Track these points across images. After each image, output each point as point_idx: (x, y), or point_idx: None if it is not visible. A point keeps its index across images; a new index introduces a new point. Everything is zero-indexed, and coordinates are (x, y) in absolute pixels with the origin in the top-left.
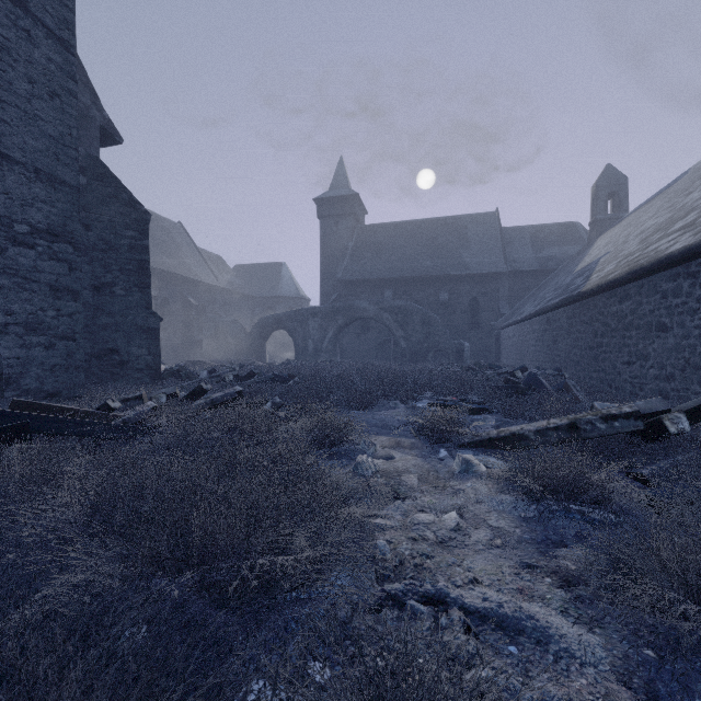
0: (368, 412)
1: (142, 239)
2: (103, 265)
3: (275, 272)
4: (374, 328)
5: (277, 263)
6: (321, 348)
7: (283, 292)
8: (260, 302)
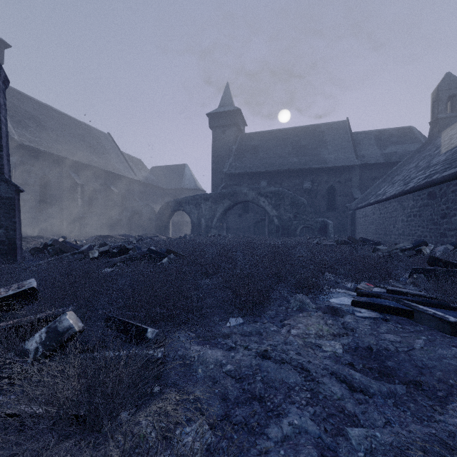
0: (260, 318)
1: None
2: None
3: (180, 171)
4: (252, 209)
5: (182, 165)
6: (211, 225)
7: (185, 185)
8: (169, 193)
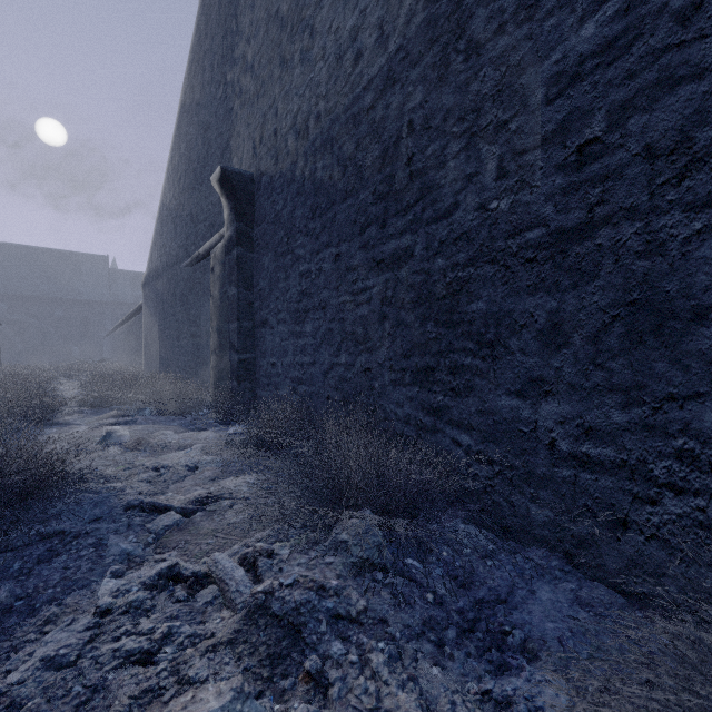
0: None
1: None
2: None
3: None
4: None
5: None
6: None
7: None
8: None
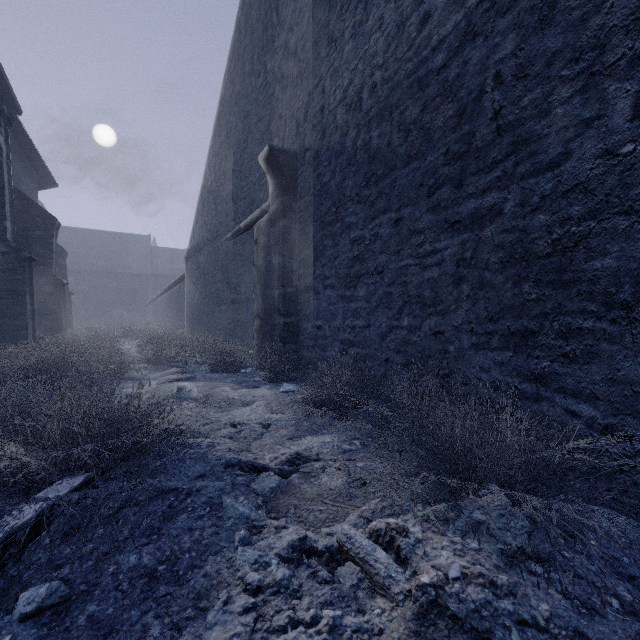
0: None
1: None
2: None
3: None
4: None
5: None
6: None
7: None
8: None
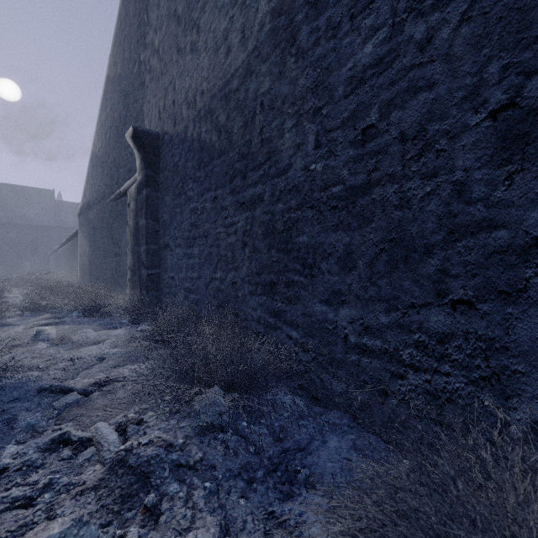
0: None
1: None
2: None
3: None
4: None
5: None
6: None
7: None
8: None
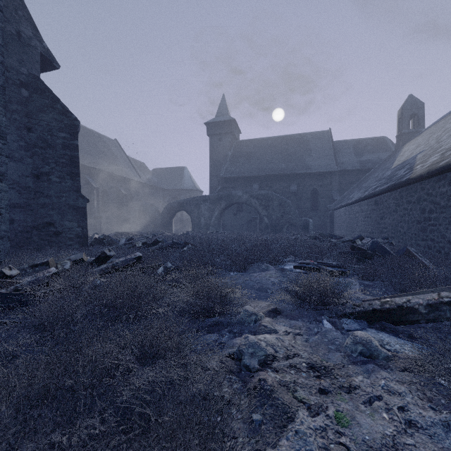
0: (245, 273)
1: (73, 139)
2: (42, 159)
3: (179, 173)
4: (245, 209)
5: (181, 167)
6: (210, 223)
7: (184, 186)
8: (169, 193)
